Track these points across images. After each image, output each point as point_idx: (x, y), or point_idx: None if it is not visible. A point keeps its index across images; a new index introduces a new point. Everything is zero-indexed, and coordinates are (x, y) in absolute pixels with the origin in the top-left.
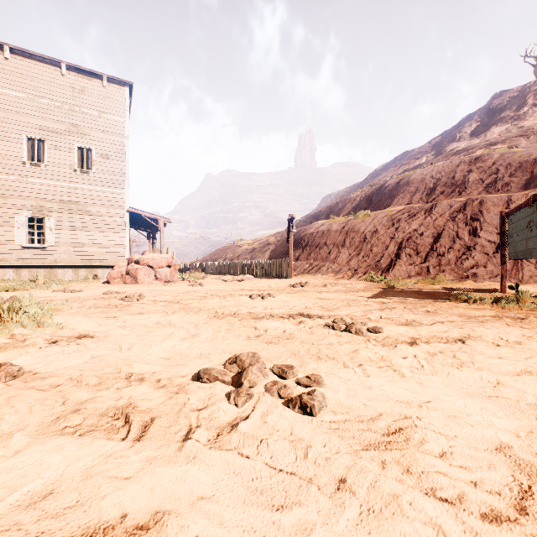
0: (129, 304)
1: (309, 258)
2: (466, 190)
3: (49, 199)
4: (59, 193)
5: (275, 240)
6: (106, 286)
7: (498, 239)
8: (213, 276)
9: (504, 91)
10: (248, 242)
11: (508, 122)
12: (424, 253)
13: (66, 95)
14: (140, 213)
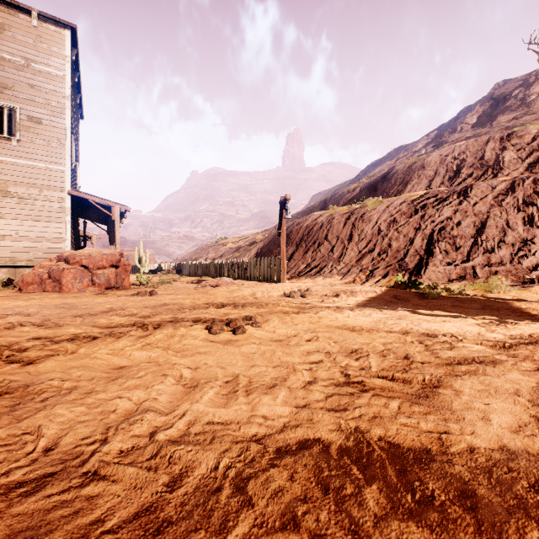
0: None
1: (305, 257)
2: (503, 171)
3: None
4: None
5: (263, 238)
6: None
7: None
8: (187, 279)
9: (507, 80)
10: (233, 240)
11: (516, 111)
12: (466, 249)
13: None
14: (86, 197)
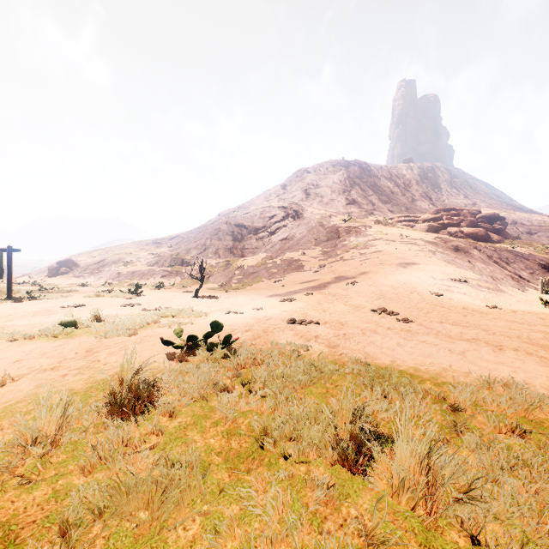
0: None
1: None
2: None
3: None
4: None
5: None
6: None
7: None
8: None
9: None
10: None
11: None
12: None
13: None
14: None
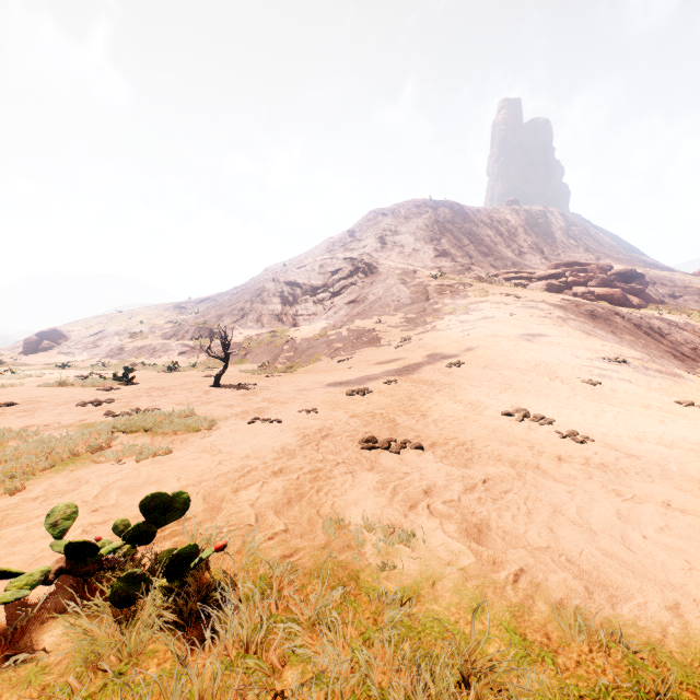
0: None
1: None
2: None
3: None
4: None
5: None
6: None
7: None
8: None
9: None
10: None
11: None
12: None
13: None
14: None
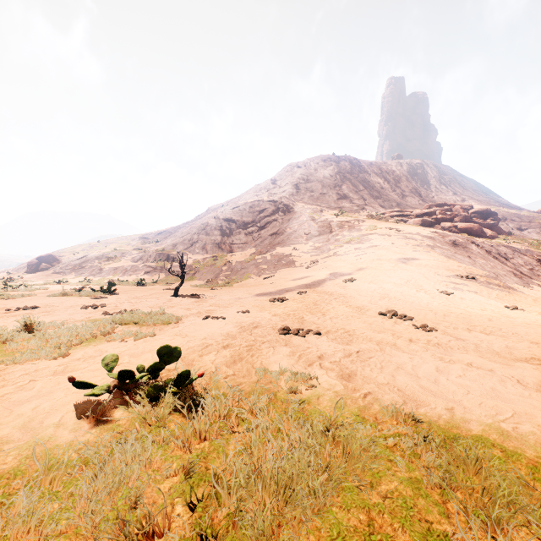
0: None
1: None
2: None
3: None
4: None
5: None
6: None
7: None
8: None
9: None
10: None
11: None
12: None
13: None
14: None
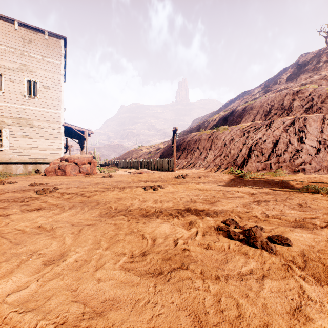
0: (39, 196)
1: (186, 158)
2: (292, 112)
3: (6, 116)
4: (12, 112)
5: (164, 146)
6: (40, 178)
7: (318, 144)
8: (122, 169)
9: (307, 53)
10: (147, 147)
11: (311, 72)
12: (267, 154)
13: (18, 43)
14: (71, 127)
